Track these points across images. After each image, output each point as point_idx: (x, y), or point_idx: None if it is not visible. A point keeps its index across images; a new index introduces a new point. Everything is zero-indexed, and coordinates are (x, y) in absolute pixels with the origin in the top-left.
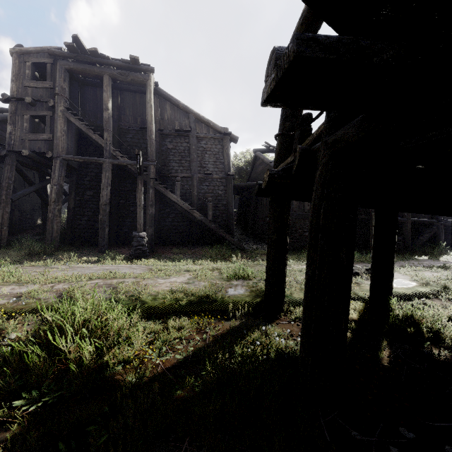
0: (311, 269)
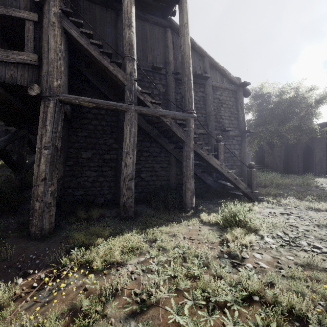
0: None
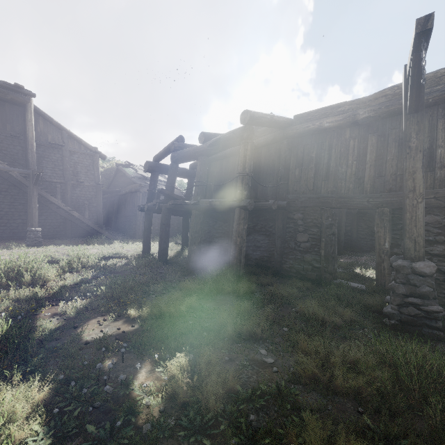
0: (161, 233)
